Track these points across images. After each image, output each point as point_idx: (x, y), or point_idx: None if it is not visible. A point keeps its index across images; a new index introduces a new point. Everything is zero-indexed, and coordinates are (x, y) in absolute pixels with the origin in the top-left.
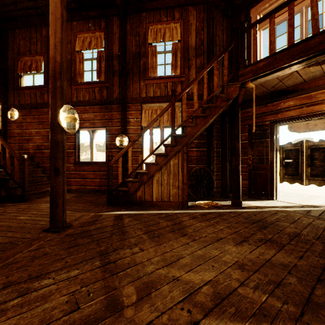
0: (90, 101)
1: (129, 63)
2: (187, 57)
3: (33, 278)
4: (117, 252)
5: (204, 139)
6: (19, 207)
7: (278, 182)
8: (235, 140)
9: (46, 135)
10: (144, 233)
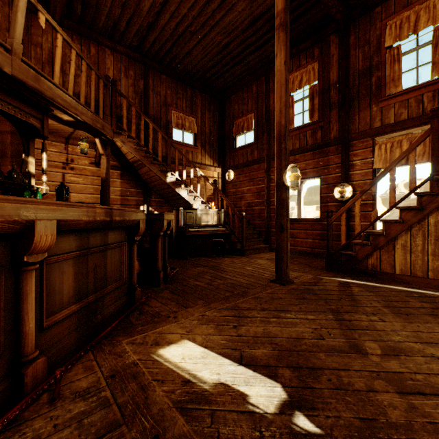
0: (300, 149)
1: (352, 87)
2: None
3: (279, 310)
4: (350, 314)
5: None
6: (241, 260)
7: None
8: None
9: (256, 192)
10: (383, 306)
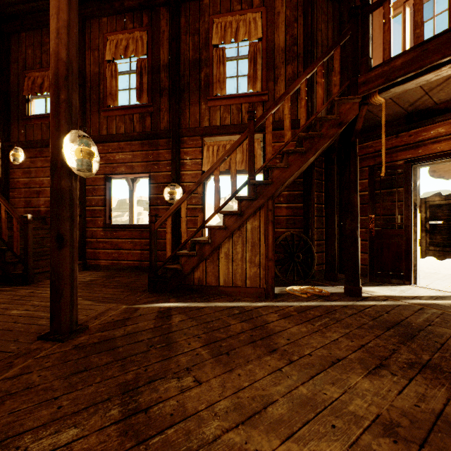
0: (126, 135)
1: (184, 76)
2: (271, 63)
3: None
4: (154, 387)
5: (299, 190)
6: (16, 294)
7: (418, 257)
8: (351, 190)
9: None
10: (204, 345)
